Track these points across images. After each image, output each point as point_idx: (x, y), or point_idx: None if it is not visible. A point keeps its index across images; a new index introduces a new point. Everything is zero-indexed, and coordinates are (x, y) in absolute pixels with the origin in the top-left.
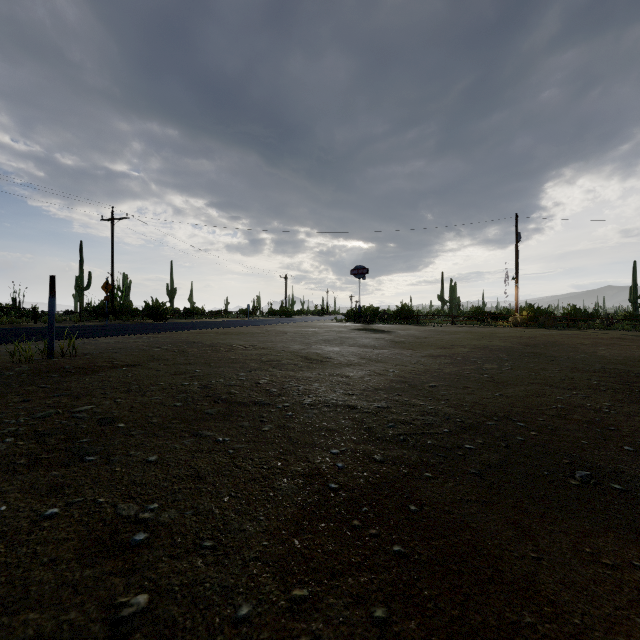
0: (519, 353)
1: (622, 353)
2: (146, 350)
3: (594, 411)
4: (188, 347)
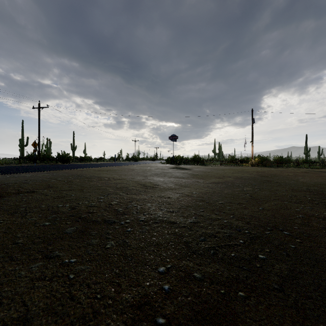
0: (260, 180)
1: (312, 180)
2: (46, 181)
3: (322, 219)
4: (74, 179)
